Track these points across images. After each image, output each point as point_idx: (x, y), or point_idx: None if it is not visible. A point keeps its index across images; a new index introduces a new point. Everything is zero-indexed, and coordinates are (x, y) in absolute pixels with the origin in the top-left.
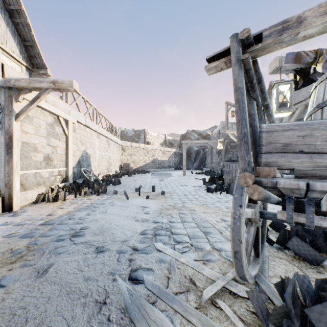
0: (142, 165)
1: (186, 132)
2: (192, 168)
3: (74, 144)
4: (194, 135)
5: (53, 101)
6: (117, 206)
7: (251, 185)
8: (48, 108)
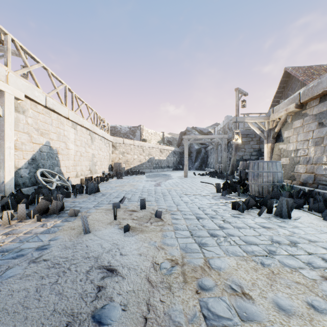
0: (136, 165)
1: (186, 129)
2: (193, 168)
3: (22, 133)
4: (194, 132)
5: None
6: (40, 267)
7: None
8: None
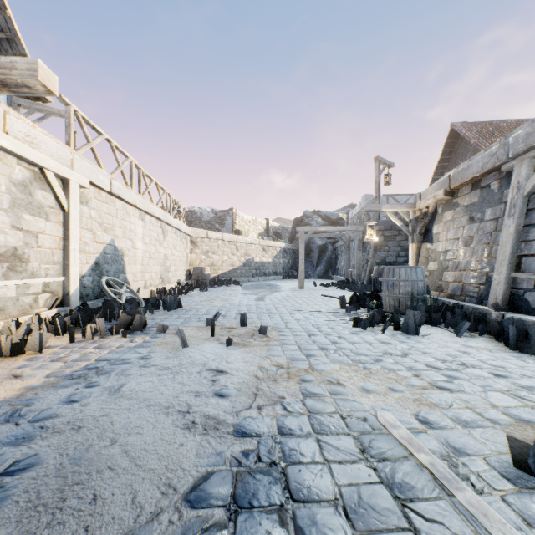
0: (227, 270)
1: (303, 214)
2: (314, 275)
3: (86, 230)
4: (316, 219)
5: (28, 134)
6: (153, 370)
7: None
8: (12, 147)
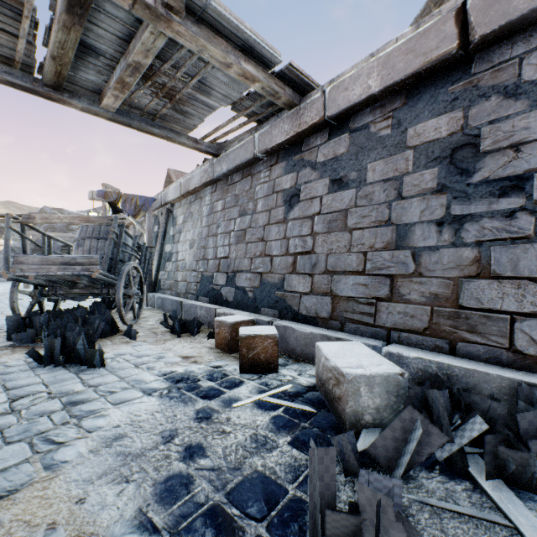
0: None
1: (42, 209)
2: None
3: None
4: None
5: None
6: None
7: (6, 275)
8: None
